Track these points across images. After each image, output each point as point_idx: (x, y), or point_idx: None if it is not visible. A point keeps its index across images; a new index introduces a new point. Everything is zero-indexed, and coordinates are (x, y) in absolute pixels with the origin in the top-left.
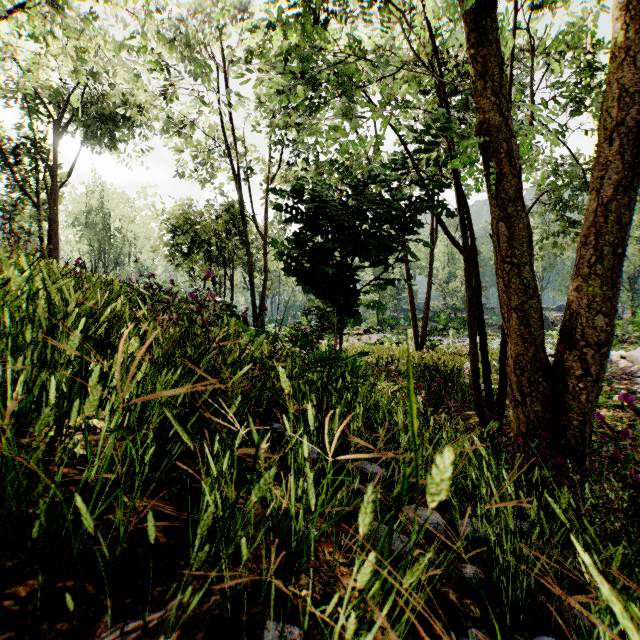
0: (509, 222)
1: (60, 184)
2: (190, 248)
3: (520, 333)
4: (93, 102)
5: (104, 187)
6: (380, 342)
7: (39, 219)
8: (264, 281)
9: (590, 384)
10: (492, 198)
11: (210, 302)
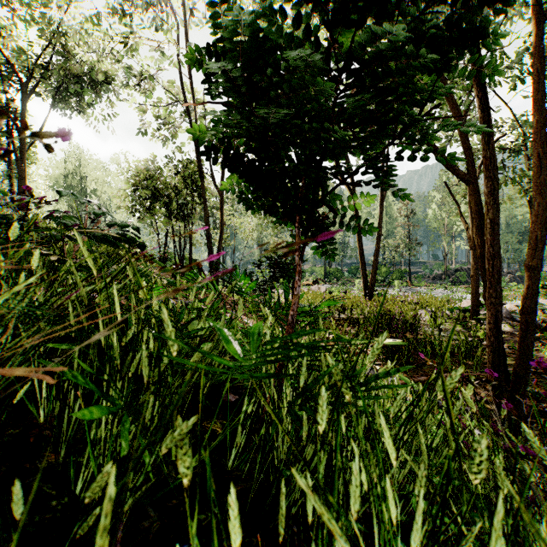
0: None
1: (30, 143)
2: (151, 203)
3: None
4: (60, 65)
5: (81, 154)
6: (329, 291)
7: (10, 176)
8: (220, 233)
9: None
10: None
11: (172, 255)
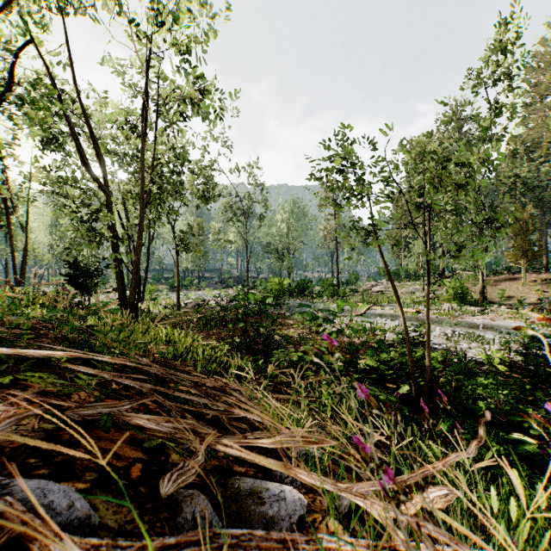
0: (119, 278)
1: None
2: None
3: (121, 297)
4: None
5: None
6: None
7: None
8: (25, 260)
9: (131, 305)
10: (116, 273)
11: None
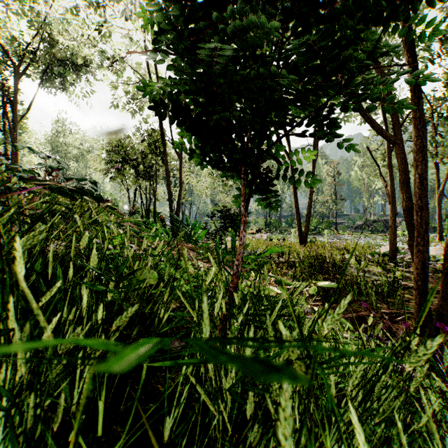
0: None
1: (21, 116)
2: (122, 165)
3: None
4: (46, 51)
5: (65, 125)
6: (270, 239)
7: (5, 143)
8: (179, 190)
9: None
10: None
11: (139, 208)
